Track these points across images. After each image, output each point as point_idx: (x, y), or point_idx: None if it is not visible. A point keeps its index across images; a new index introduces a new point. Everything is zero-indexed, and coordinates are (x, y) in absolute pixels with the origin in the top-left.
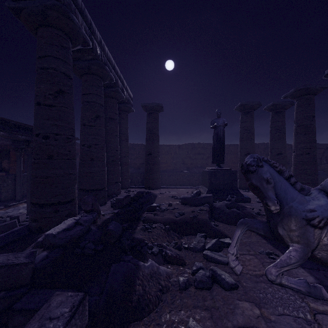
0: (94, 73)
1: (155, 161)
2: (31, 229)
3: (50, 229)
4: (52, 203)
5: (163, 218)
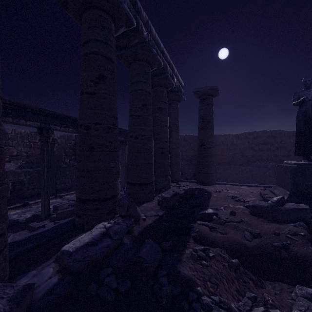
0: (141, 59)
1: (209, 153)
2: (75, 224)
3: (70, 242)
4: (93, 199)
5: (225, 239)
